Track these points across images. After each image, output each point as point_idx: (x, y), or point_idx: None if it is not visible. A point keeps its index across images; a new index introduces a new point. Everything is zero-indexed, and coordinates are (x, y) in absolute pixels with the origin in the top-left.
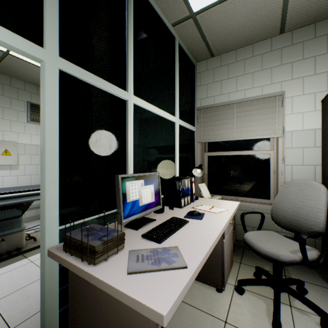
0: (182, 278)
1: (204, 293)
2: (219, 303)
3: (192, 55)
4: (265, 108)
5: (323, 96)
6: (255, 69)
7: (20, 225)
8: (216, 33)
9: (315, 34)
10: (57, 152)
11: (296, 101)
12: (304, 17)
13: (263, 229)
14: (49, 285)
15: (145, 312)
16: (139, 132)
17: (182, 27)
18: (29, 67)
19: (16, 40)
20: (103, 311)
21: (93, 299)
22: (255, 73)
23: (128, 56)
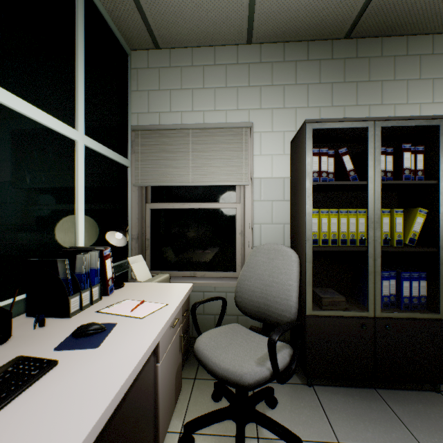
0: None
1: None
2: None
3: (121, 31)
4: (230, 142)
5: (292, 137)
6: (218, 85)
7: None
8: (157, 1)
9: (284, 56)
10: None
11: (266, 139)
12: (274, 27)
13: (227, 315)
14: None
15: None
16: None
17: None
18: None
19: None
20: None
21: None
22: (218, 90)
23: None
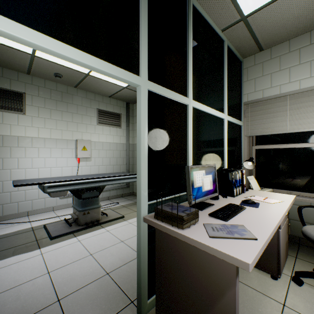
0: (255, 245)
1: (258, 277)
2: (274, 288)
3: (240, 52)
4: None
5: None
6: None
7: (98, 203)
8: (266, 29)
9: None
10: (147, 149)
11: None
12: None
13: None
14: (143, 242)
15: (232, 261)
16: (195, 130)
17: (232, 30)
18: (100, 83)
19: (127, 75)
20: (187, 264)
21: (177, 255)
22: None
23: (189, 68)
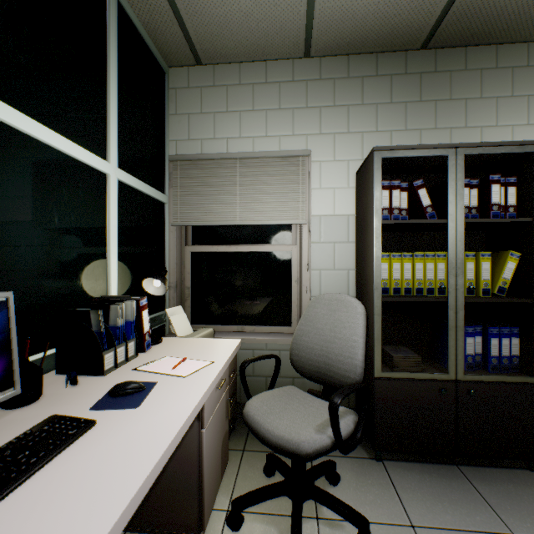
0: None
1: None
2: None
3: (158, 46)
4: (285, 174)
5: (357, 167)
6: (271, 106)
7: None
8: (200, 11)
9: (349, 72)
10: None
11: (327, 170)
12: (336, 38)
13: (281, 377)
14: None
15: None
16: None
17: None
18: None
19: None
20: None
21: None
22: (271, 113)
23: None
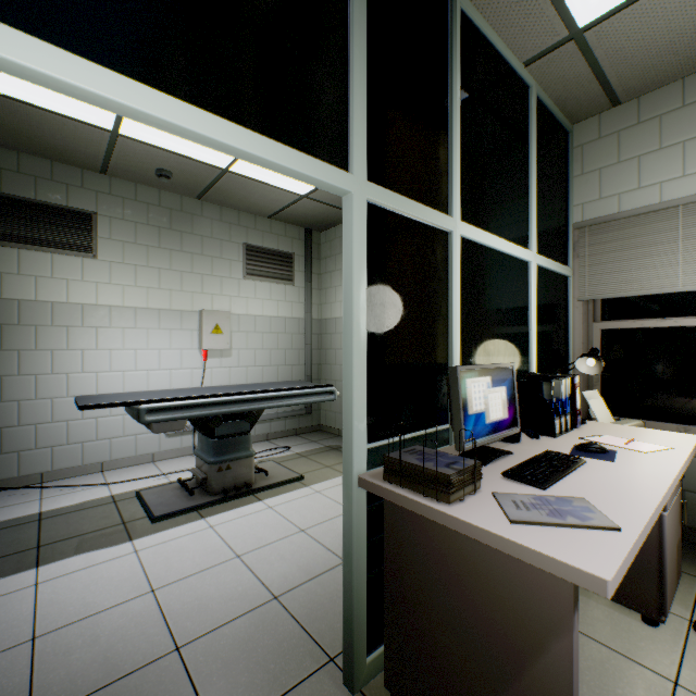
0: (616, 542)
1: (612, 619)
2: (652, 645)
3: (565, 111)
4: None
5: None
6: None
7: (249, 447)
8: (630, 56)
9: None
10: (365, 330)
11: None
12: None
13: None
14: (357, 532)
15: (566, 574)
16: (467, 288)
17: (548, 62)
18: (251, 187)
19: (325, 171)
20: (457, 580)
21: (436, 561)
22: None
23: (453, 151)
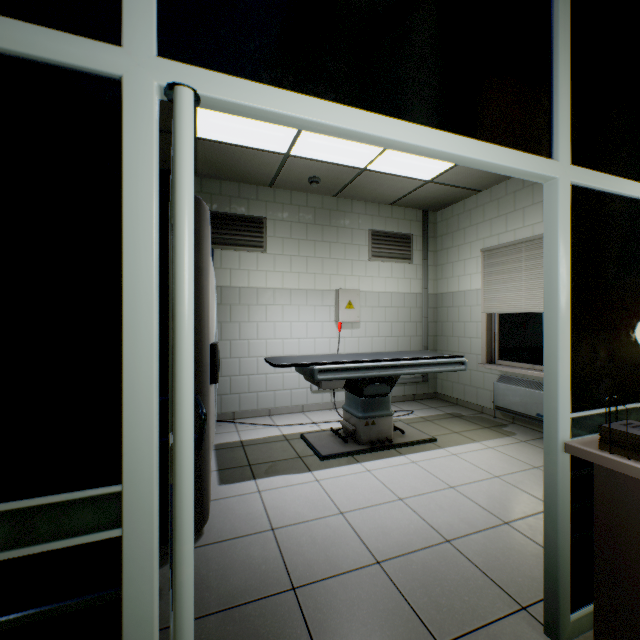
0: None
1: None
2: None
3: None
4: None
5: None
6: None
7: (388, 407)
8: None
9: None
10: (567, 306)
11: None
12: None
13: None
14: (561, 495)
15: None
16: None
17: None
18: (382, 180)
19: (535, 163)
20: None
21: None
22: None
23: None
